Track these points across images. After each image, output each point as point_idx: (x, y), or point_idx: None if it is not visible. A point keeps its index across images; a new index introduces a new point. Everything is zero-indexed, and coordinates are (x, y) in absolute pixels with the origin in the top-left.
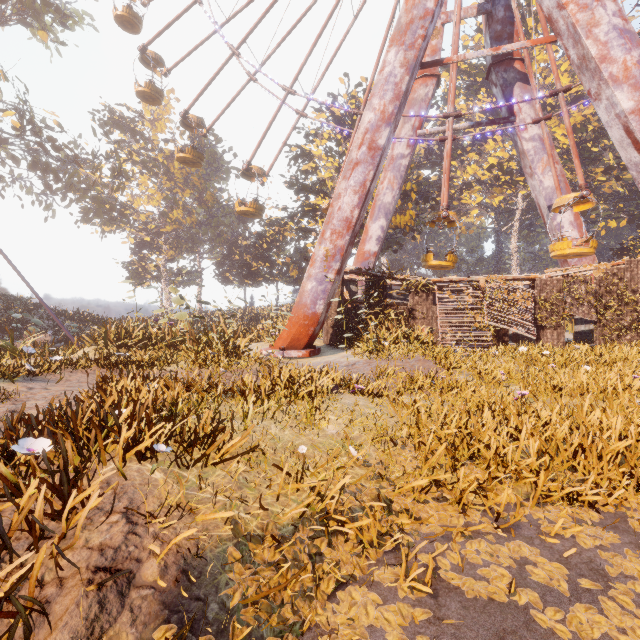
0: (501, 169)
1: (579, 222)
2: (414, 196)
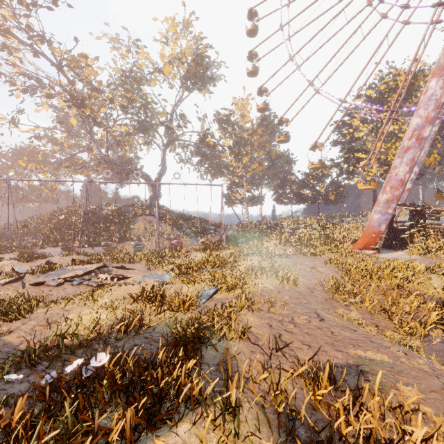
0: None
1: None
2: (439, 145)
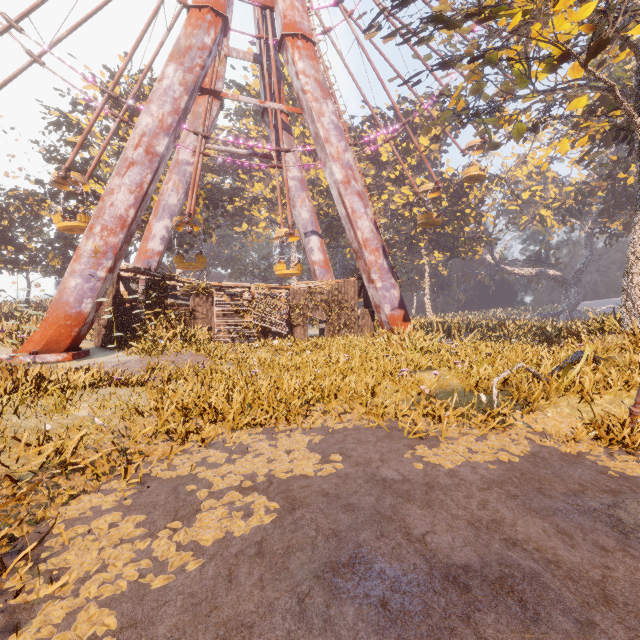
0: (282, 192)
1: (324, 248)
2: (202, 202)
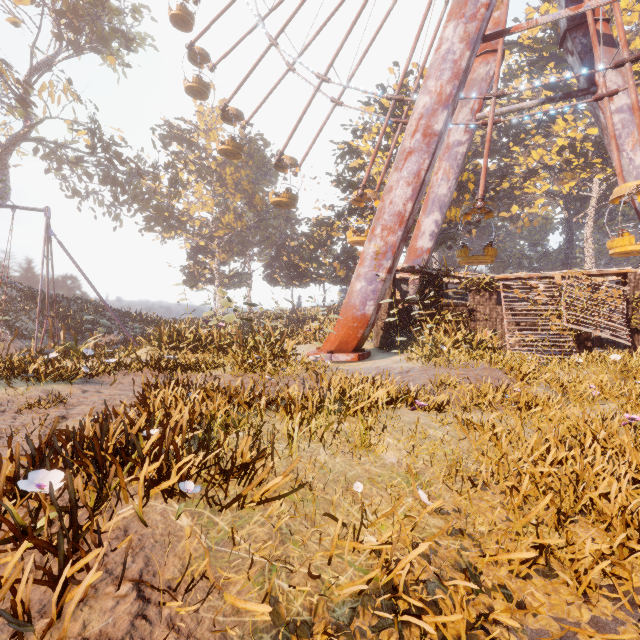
0: (573, 151)
1: None
2: (472, 186)
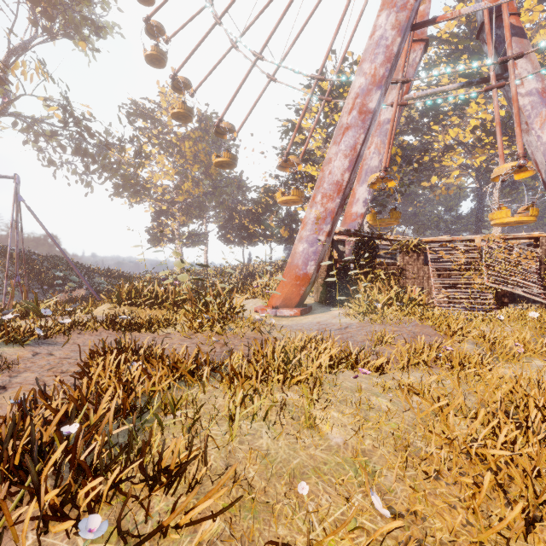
0: (484, 130)
1: None
2: (399, 159)
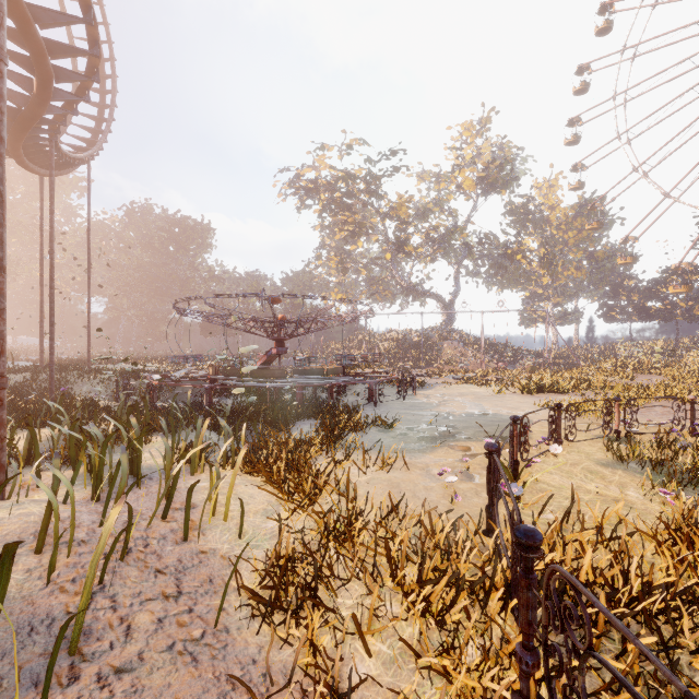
0: None
1: None
2: None
